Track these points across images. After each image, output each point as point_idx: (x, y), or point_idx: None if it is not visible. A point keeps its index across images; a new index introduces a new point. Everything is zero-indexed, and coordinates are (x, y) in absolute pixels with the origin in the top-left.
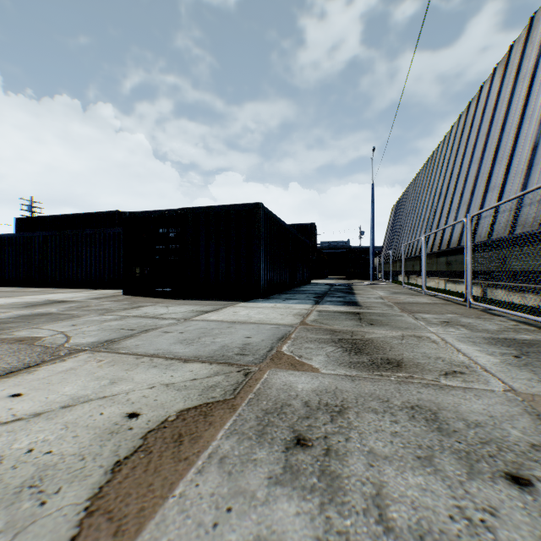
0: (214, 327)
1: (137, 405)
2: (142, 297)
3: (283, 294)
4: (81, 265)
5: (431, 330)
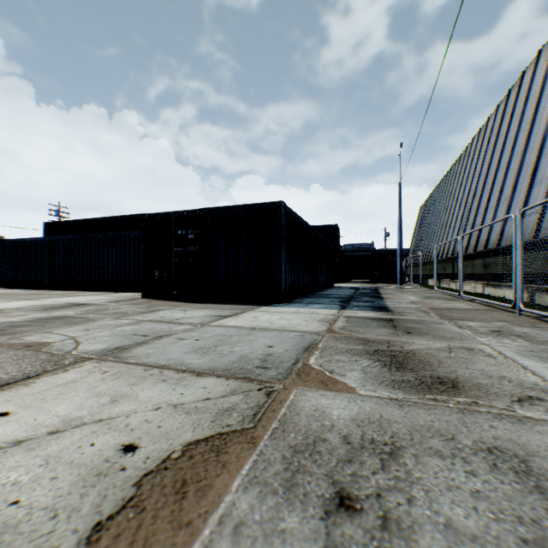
0: (232, 334)
1: (136, 433)
2: (160, 301)
3: (306, 298)
4: (103, 268)
5: (482, 341)
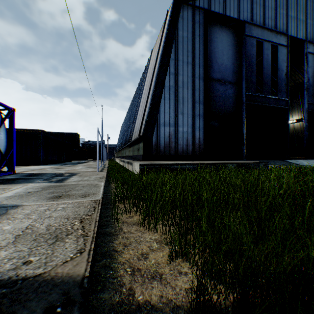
0: (25, 168)
1: (16, 171)
2: None
3: (52, 164)
4: None
5: (80, 167)
